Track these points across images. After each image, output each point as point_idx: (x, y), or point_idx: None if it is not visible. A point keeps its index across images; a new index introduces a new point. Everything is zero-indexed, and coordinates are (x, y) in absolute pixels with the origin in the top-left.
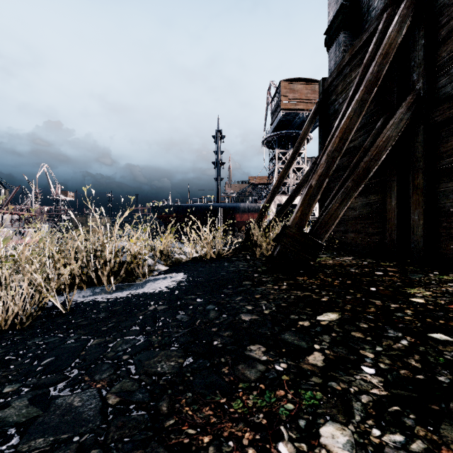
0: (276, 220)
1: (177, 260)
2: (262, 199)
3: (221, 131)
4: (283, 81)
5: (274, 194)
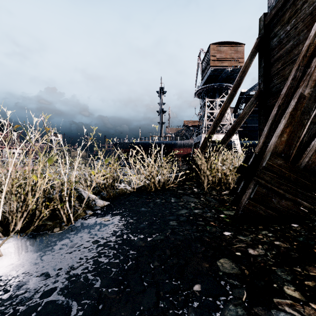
0: (218, 151)
1: (121, 191)
2: (194, 137)
3: (163, 88)
4: (212, 44)
5: (216, 126)
